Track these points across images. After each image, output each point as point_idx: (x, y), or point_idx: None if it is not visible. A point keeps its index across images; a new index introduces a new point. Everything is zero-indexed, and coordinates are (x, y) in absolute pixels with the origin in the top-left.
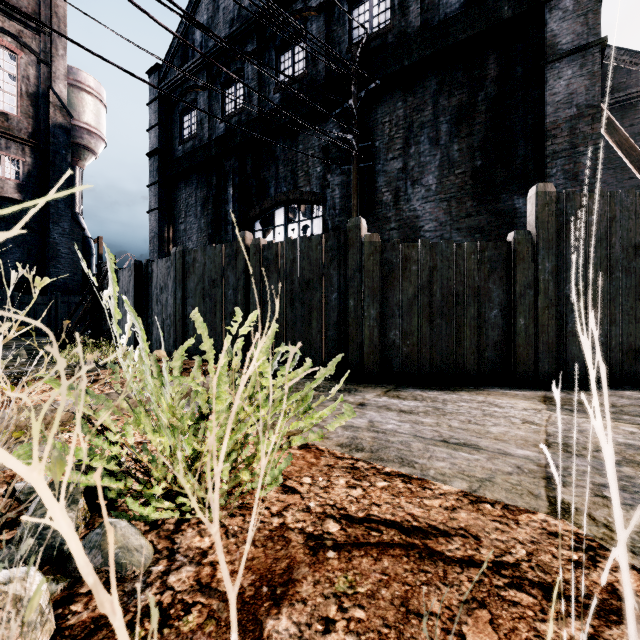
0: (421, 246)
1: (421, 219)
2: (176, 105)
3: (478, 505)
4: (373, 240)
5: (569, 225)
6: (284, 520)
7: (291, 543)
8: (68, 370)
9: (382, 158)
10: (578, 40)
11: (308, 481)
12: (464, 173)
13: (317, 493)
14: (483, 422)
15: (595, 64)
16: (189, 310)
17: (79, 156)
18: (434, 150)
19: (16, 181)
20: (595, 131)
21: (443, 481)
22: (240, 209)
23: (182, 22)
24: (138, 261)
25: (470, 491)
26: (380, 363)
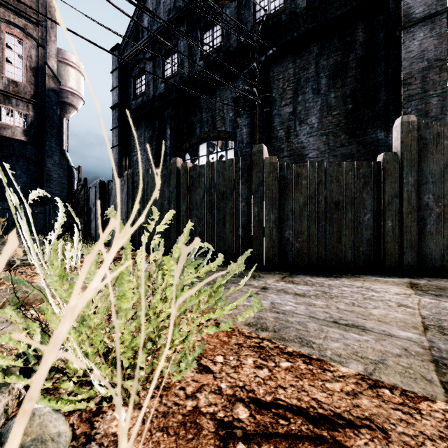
0: (309, 165)
1: (306, 149)
2: (131, 72)
3: (377, 390)
4: (272, 161)
5: (428, 147)
6: (197, 403)
7: (202, 431)
8: None
9: (277, 105)
10: (428, 10)
11: (220, 360)
12: (339, 114)
13: (228, 373)
14: (365, 305)
15: (442, 27)
16: (137, 216)
17: (65, 110)
18: (316, 98)
19: (23, 128)
20: (442, 78)
21: (340, 362)
22: (175, 144)
23: (135, 13)
24: (102, 181)
25: (366, 374)
26: (278, 255)
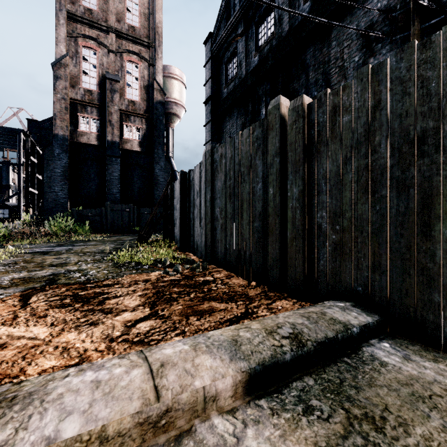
0: None
1: None
2: (222, 59)
3: None
4: None
5: None
6: None
7: None
8: (105, 272)
9: None
10: None
11: None
12: None
13: None
14: None
15: None
16: (216, 212)
17: (171, 121)
18: None
19: (138, 140)
20: None
21: None
22: None
23: None
24: (183, 172)
25: None
26: None
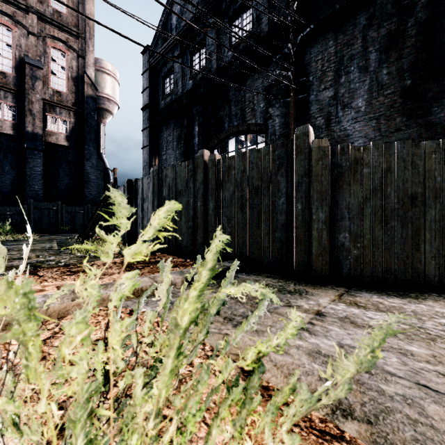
0: (373, 148)
1: (351, 137)
2: (160, 72)
3: None
4: (322, 145)
5: None
6: None
7: None
8: (75, 260)
9: (315, 90)
10: None
11: None
12: (393, 93)
13: None
14: None
15: None
16: None
17: (102, 116)
18: (363, 77)
19: (65, 134)
20: None
21: None
22: (203, 141)
23: (164, 13)
24: (130, 180)
25: None
26: (329, 265)
